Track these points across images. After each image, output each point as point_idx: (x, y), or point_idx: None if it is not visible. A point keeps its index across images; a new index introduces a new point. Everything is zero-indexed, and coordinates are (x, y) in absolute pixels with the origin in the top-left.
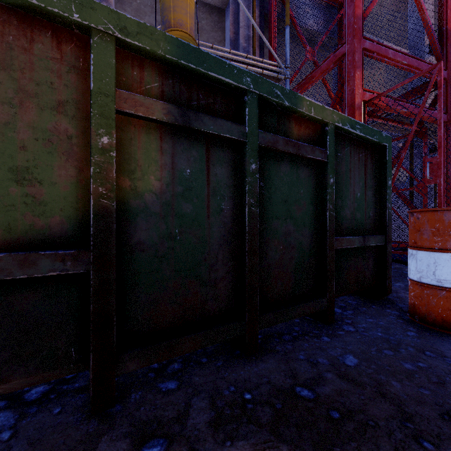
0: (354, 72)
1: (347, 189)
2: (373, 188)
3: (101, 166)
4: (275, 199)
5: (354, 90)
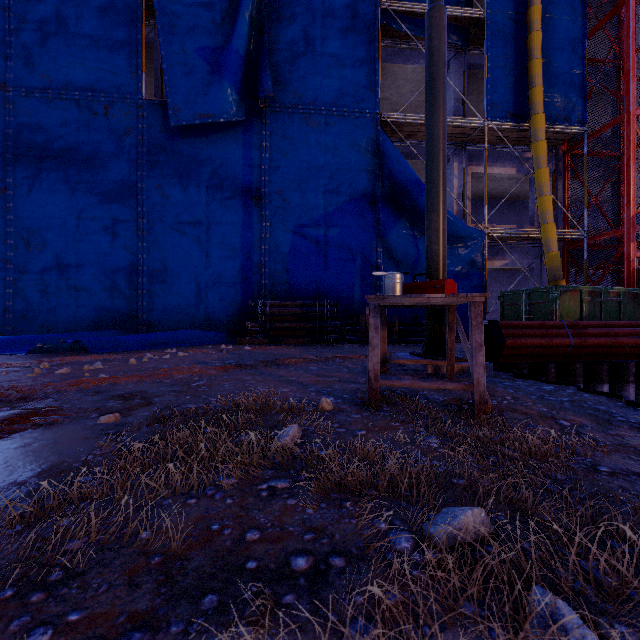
0: (630, 244)
1: (626, 308)
2: (637, 306)
3: (583, 310)
4: (607, 312)
5: (630, 253)
